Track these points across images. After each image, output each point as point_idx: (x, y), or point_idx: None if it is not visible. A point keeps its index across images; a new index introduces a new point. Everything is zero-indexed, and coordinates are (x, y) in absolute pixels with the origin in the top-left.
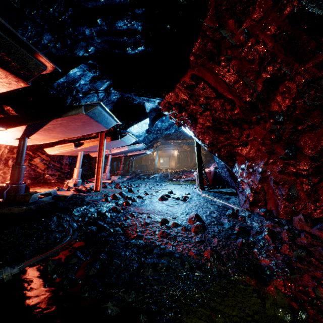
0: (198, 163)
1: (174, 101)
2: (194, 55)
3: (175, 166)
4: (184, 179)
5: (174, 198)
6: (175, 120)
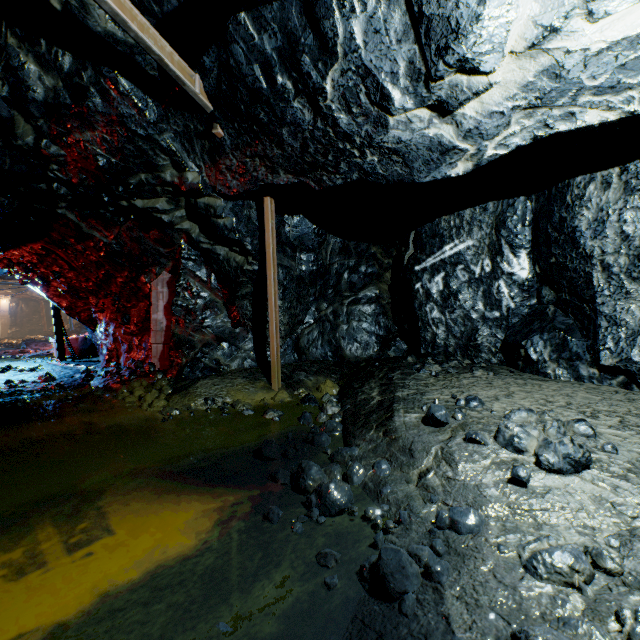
0: (56, 327)
1: (18, 260)
2: (45, 240)
3: (3, 332)
4: (32, 354)
5: (17, 370)
6: (20, 277)
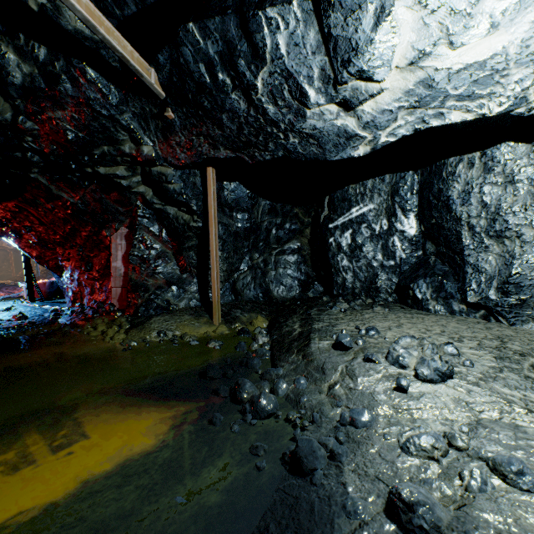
0: (27, 273)
1: None
2: (18, 200)
3: None
4: (4, 297)
5: None
6: None
